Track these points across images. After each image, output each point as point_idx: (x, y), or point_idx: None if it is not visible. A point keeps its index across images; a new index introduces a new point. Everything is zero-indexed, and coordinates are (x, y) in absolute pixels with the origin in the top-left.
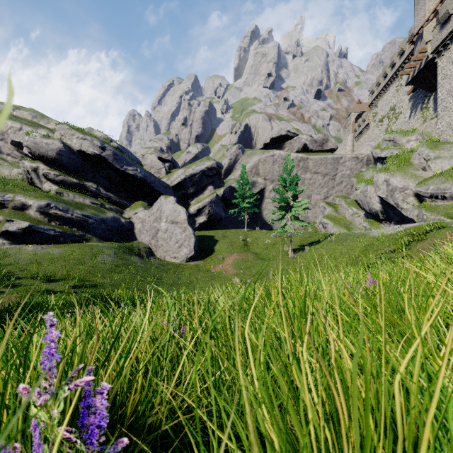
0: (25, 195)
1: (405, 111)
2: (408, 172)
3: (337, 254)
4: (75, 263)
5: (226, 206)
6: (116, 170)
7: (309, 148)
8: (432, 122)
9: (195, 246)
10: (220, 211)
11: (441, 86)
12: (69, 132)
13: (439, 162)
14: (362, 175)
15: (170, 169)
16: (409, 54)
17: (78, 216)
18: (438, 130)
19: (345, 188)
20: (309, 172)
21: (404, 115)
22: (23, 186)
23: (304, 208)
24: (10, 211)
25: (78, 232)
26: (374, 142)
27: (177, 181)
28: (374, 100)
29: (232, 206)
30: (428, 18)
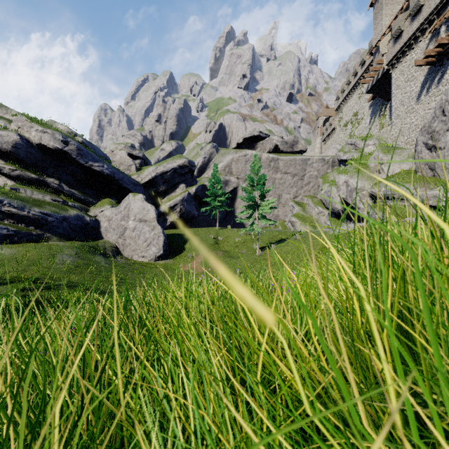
0: None
1: (366, 117)
2: (365, 174)
3: (300, 251)
4: (29, 264)
5: (199, 204)
6: (80, 166)
7: (280, 149)
8: (388, 128)
9: (164, 245)
10: (192, 209)
11: (394, 96)
12: (27, 123)
13: (391, 165)
14: (327, 176)
15: (141, 166)
16: (369, 65)
17: (35, 214)
18: (392, 136)
19: (313, 188)
20: (280, 172)
21: (365, 121)
22: None
23: (270, 207)
24: None
25: (35, 231)
26: (339, 145)
27: (147, 178)
28: (340, 106)
29: (205, 204)
30: (385, 33)
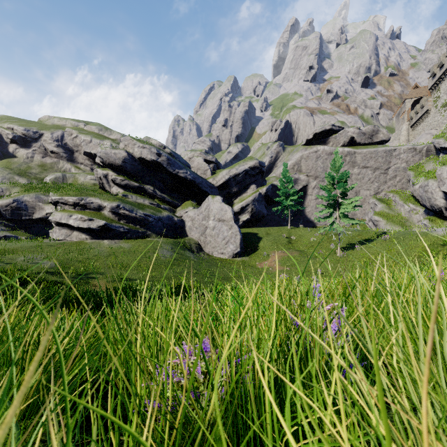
0: (100, 198)
1: None
2: None
3: (394, 254)
4: (142, 256)
5: (268, 204)
6: (169, 174)
7: (357, 142)
8: None
9: (241, 243)
10: (262, 209)
11: None
12: (131, 142)
13: None
14: (420, 167)
15: (214, 170)
16: None
17: (140, 216)
18: None
19: (400, 183)
20: (357, 167)
21: None
22: (96, 190)
23: (354, 205)
24: (90, 211)
25: (141, 229)
26: (435, 130)
27: (221, 181)
28: (436, 83)
29: (274, 203)
30: None
